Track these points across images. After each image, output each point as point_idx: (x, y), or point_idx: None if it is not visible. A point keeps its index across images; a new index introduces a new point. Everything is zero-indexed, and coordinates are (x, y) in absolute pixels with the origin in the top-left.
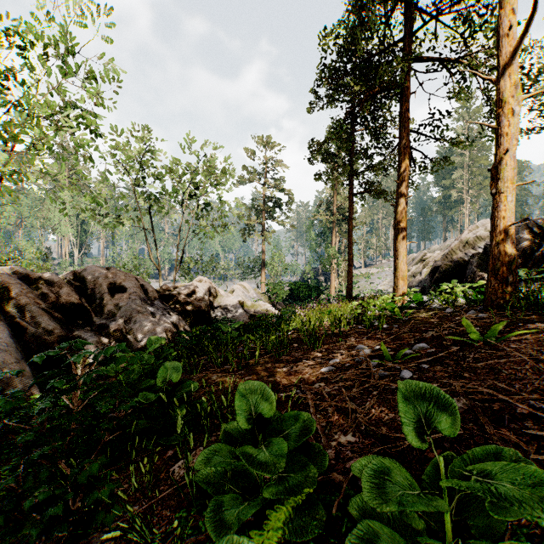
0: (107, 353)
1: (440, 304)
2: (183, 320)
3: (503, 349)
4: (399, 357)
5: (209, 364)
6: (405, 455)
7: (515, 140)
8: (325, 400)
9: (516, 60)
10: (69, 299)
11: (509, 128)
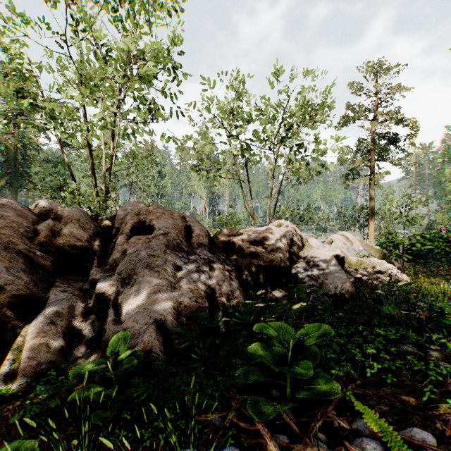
0: None
1: None
2: (236, 280)
3: None
4: None
5: None
6: None
7: None
8: None
9: None
10: (68, 240)
11: None
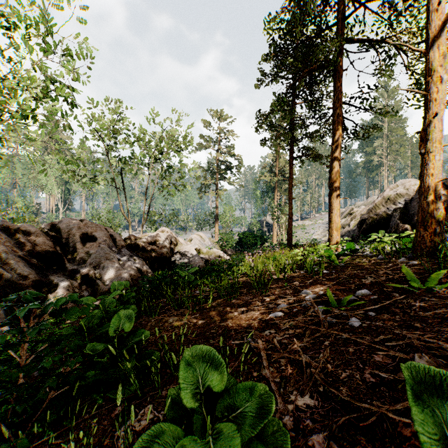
0: (57, 304)
1: (370, 252)
2: (146, 265)
3: (446, 297)
4: (345, 303)
5: (167, 306)
6: (375, 428)
7: (442, 105)
8: (277, 350)
9: (443, 33)
10: (44, 247)
11: (437, 94)
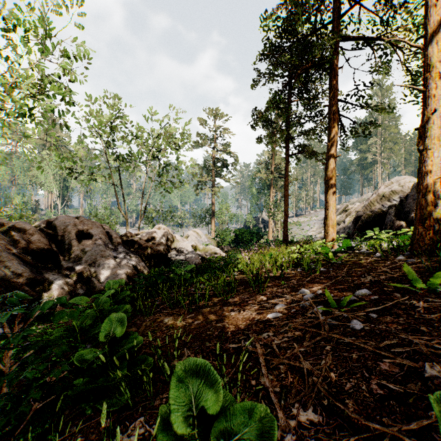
0: (44, 308)
1: (367, 249)
2: (143, 262)
3: None
4: (345, 304)
5: (163, 305)
6: None
7: (440, 101)
8: (276, 355)
9: None
10: (39, 245)
11: (435, 91)
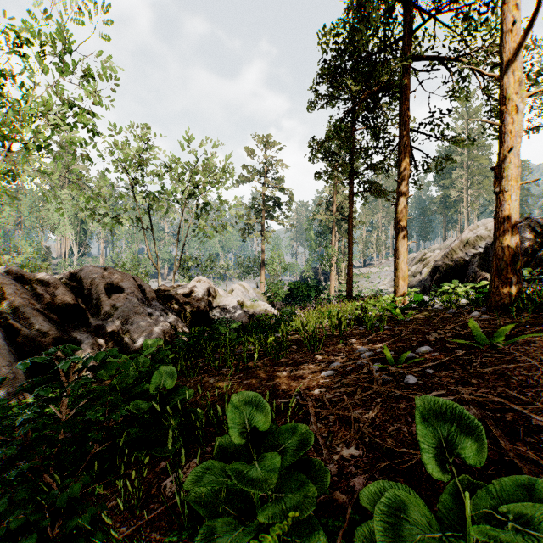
0: (97, 358)
1: (442, 305)
2: (181, 320)
3: (511, 353)
4: (403, 361)
5: (207, 366)
6: (414, 471)
7: (519, 138)
8: (327, 408)
9: (520, 56)
10: (65, 300)
11: (513, 126)
